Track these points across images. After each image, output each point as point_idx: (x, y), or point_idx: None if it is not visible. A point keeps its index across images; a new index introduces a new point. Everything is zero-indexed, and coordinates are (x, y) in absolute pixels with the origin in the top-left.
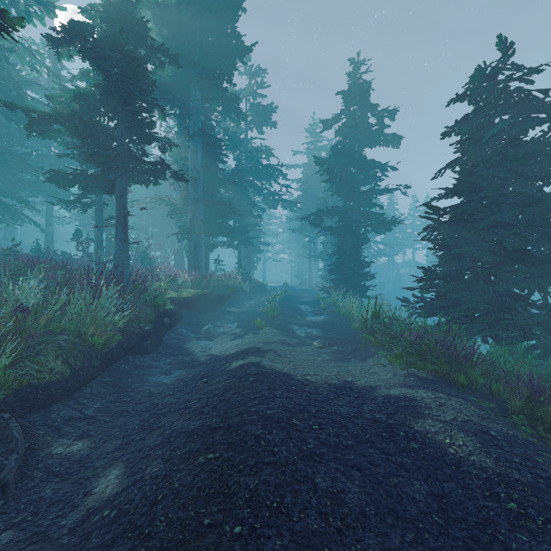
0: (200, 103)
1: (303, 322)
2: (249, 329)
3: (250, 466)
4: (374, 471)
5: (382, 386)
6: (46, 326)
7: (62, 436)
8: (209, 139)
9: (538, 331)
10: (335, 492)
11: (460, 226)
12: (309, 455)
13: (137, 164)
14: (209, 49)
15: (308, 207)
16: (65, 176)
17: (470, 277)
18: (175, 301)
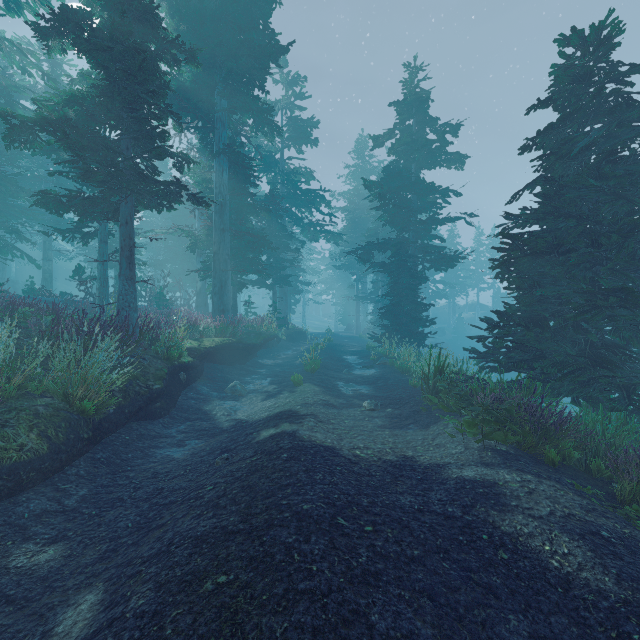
0: (226, 114)
1: (350, 377)
2: (284, 386)
3: (278, 596)
4: (451, 598)
5: (452, 465)
6: (23, 387)
7: (27, 540)
8: (237, 158)
9: (638, 390)
10: (399, 636)
11: (542, 261)
12: (361, 574)
13: (146, 185)
14: (237, 49)
15: (355, 240)
16: (56, 198)
17: (556, 324)
18: (194, 352)
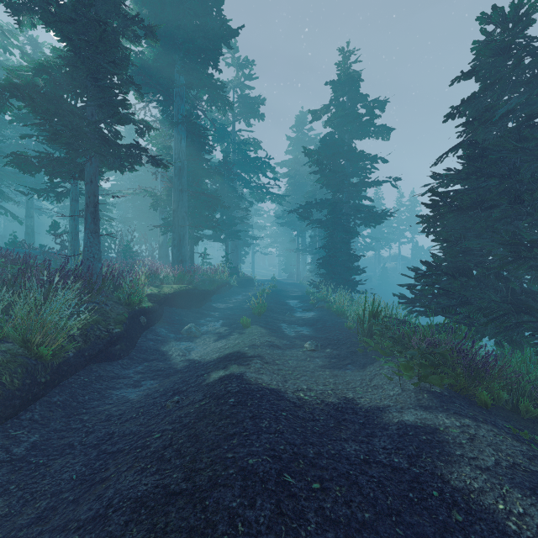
0: (184, 90)
1: (292, 319)
2: (234, 328)
3: None
4: None
5: (392, 408)
6: None
7: None
8: (194, 128)
9: None
10: None
11: (466, 216)
12: None
13: (109, 147)
14: (193, 32)
15: (296, 201)
16: (28, 159)
17: (479, 273)
18: (154, 298)
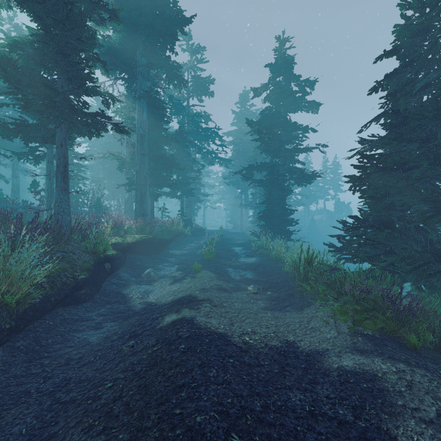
0: (145, 69)
1: (237, 264)
2: (187, 272)
3: None
4: None
5: (331, 352)
6: None
7: None
8: (154, 102)
9: None
10: None
11: (389, 176)
12: None
13: (77, 115)
14: (153, 20)
15: (240, 165)
16: (5, 125)
17: (400, 225)
18: (118, 247)
